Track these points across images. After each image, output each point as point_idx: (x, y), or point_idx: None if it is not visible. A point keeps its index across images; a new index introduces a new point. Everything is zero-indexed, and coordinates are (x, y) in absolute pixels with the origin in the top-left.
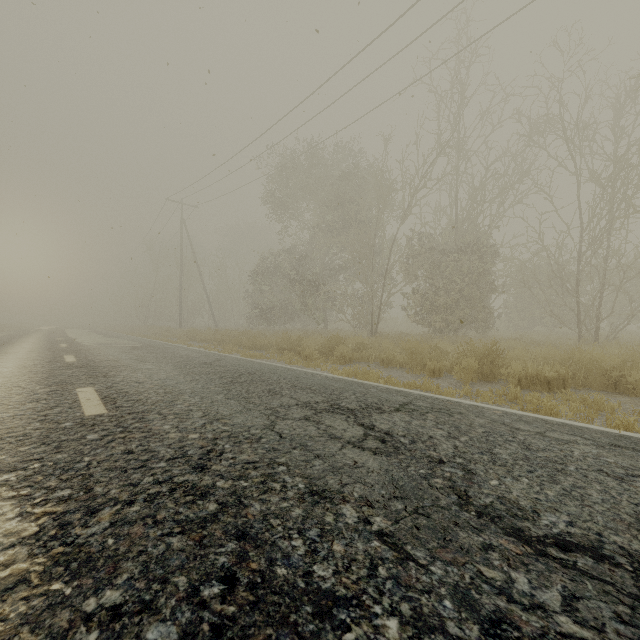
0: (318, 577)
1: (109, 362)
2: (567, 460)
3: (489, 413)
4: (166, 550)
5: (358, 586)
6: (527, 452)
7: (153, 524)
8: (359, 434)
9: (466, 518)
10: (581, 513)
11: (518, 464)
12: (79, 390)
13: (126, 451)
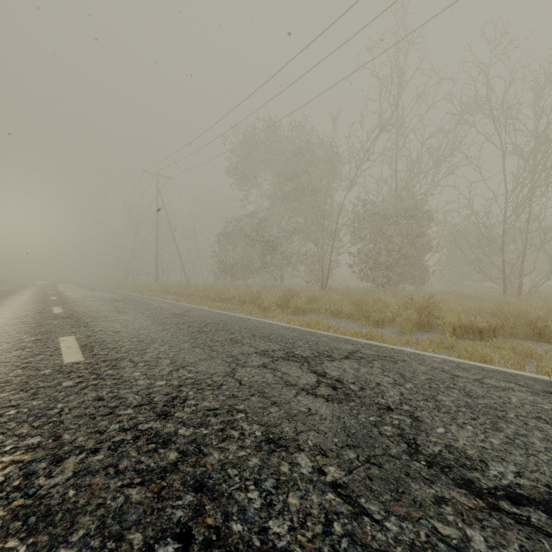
0: (273, 534)
1: (91, 313)
2: (506, 407)
3: (430, 360)
4: (124, 503)
5: (313, 545)
6: (468, 399)
7: (114, 474)
8: (312, 381)
9: (417, 468)
10: (527, 463)
11: (461, 411)
12: (61, 339)
13: (97, 398)
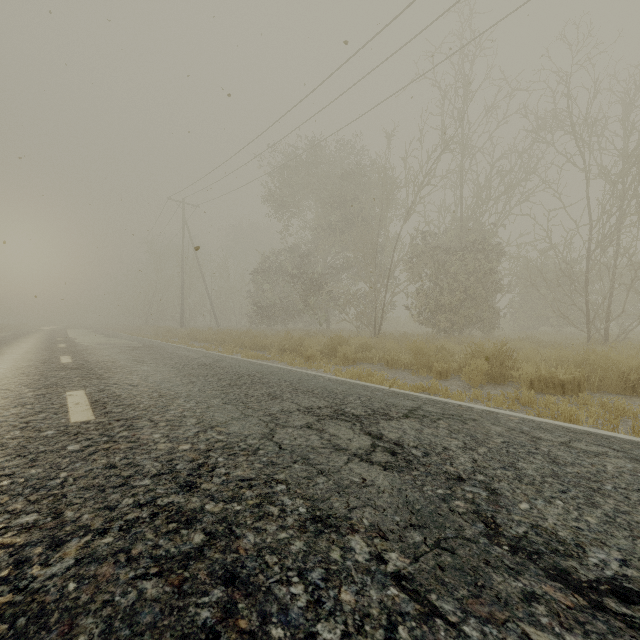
0: None
1: (105, 363)
2: (601, 477)
3: (505, 420)
4: (137, 600)
5: None
6: (555, 467)
7: (126, 562)
8: (366, 445)
9: (498, 554)
10: (634, 548)
11: (547, 482)
12: (69, 393)
13: (108, 465)
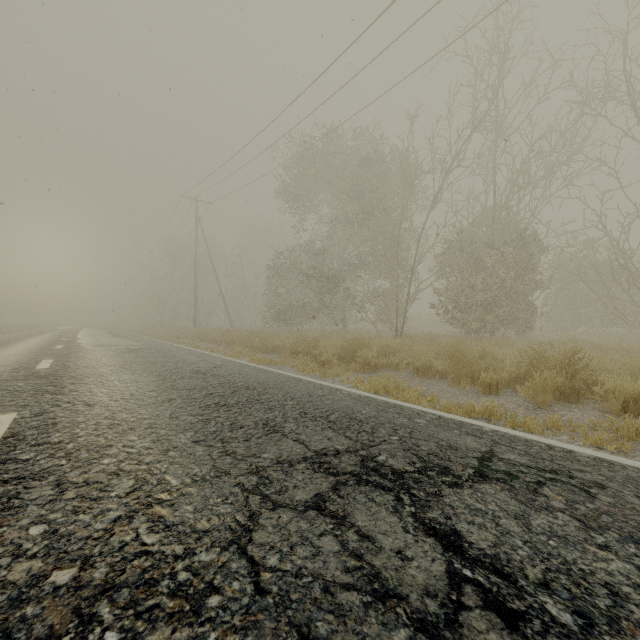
0: None
1: (84, 370)
2: None
3: None
4: None
5: None
6: None
7: None
8: (438, 576)
9: None
10: None
11: None
12: None
13: None
